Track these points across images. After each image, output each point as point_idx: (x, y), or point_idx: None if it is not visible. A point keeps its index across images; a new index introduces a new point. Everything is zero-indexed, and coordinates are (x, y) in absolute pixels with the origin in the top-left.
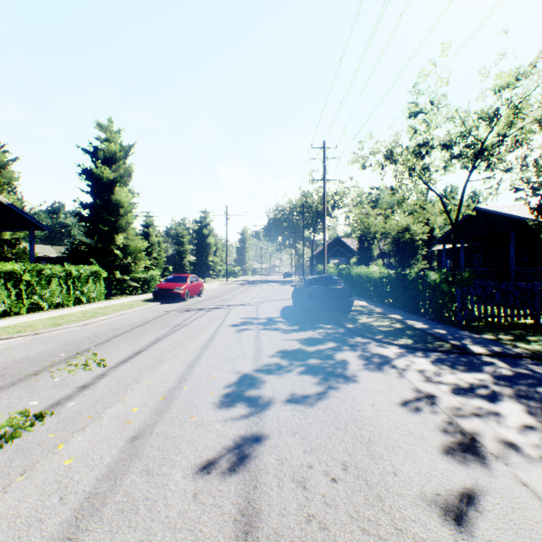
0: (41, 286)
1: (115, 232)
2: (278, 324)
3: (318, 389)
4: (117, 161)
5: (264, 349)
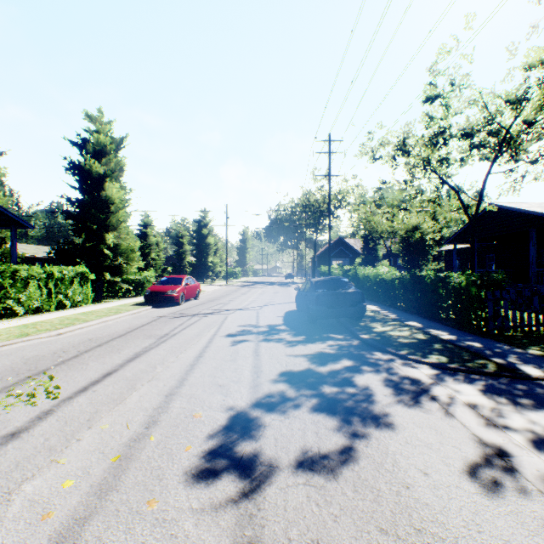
0: (16, 289)
1: (105, 230)
2: (281, 334)
3: (339, 441)
4: (107, 154)
5: (265, 369)
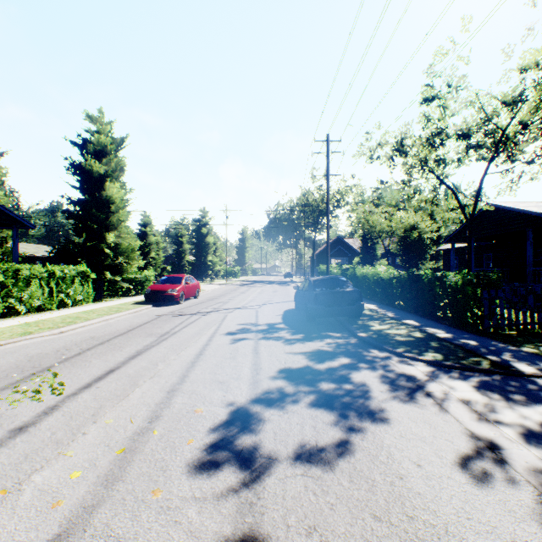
0: (19, 288)
1: (106, 230)
2: (279, 332)
3: (336, 435)
4: (108, 154)
5: (264, 367)
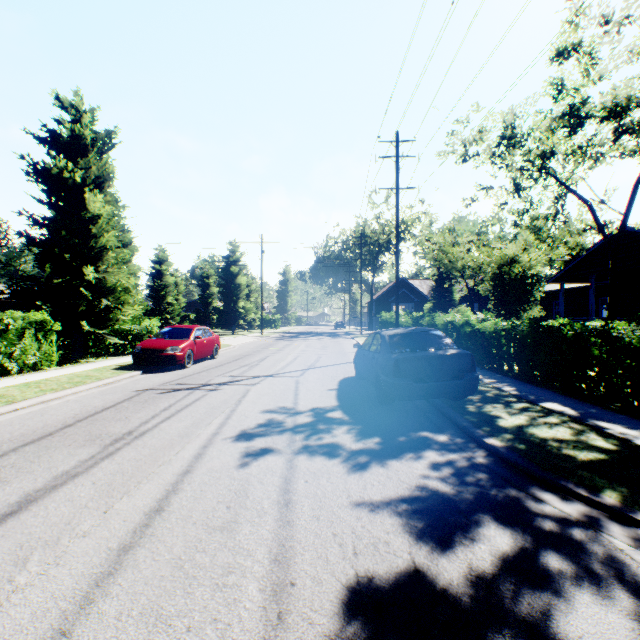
0: None
1: (85, 262)
2: (335, 432)
3: None
4: (88, 155)
5: (300, 576)
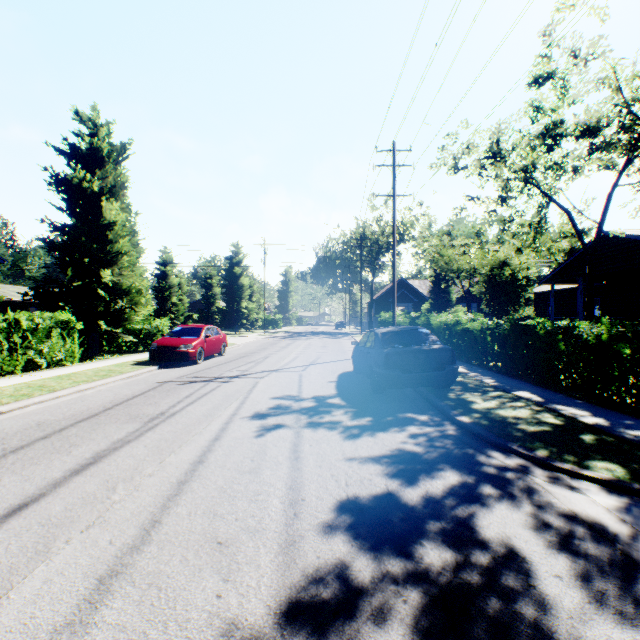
0: None
1: (102, 265)
2: (334, 413)
3: None
4: (104, 165)
5: (308, 495)
